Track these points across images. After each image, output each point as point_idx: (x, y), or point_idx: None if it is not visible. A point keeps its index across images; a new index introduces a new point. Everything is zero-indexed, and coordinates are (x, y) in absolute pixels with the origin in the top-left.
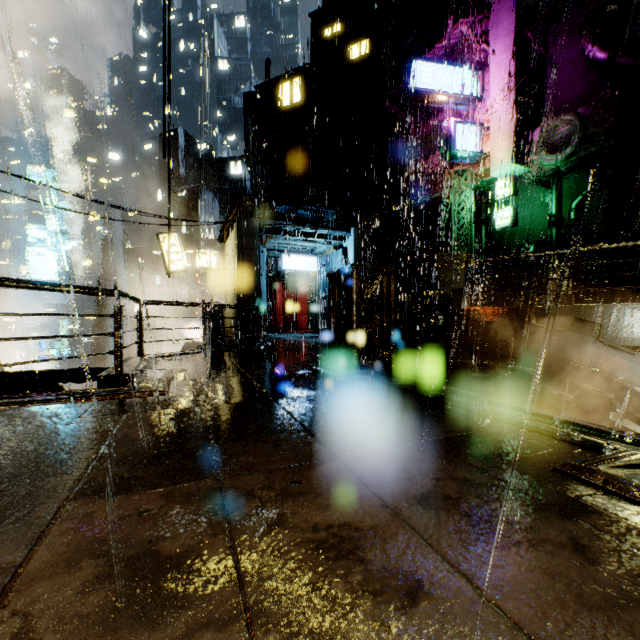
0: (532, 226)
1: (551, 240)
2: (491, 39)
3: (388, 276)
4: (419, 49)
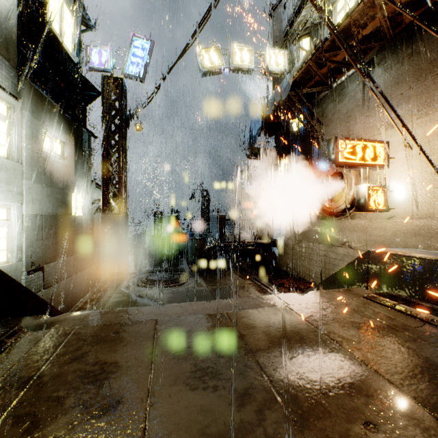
0: None
1: None
2: None
3: None
4: None
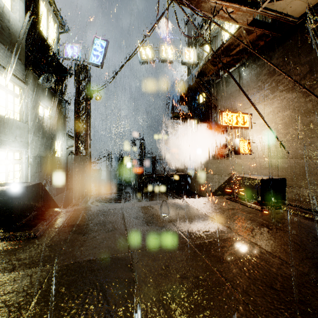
0: None
1: None
2: None
3: None
4: None
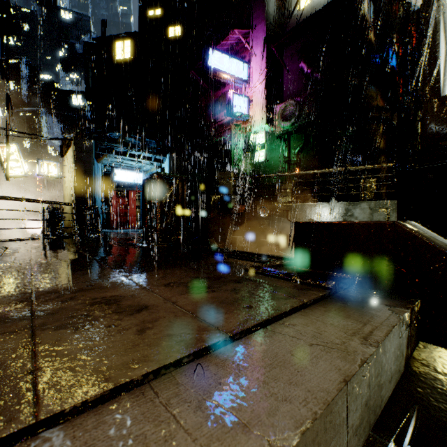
0: (276, 163)
1: (285, 171)
2: (254, 46)
3: (182, 182)
4: (213, 41)
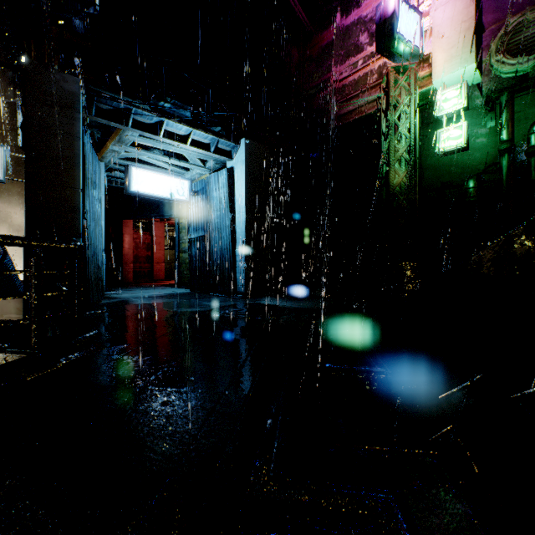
0: (460, 159)
1: (501, 172)
2: None
3: None
4: None
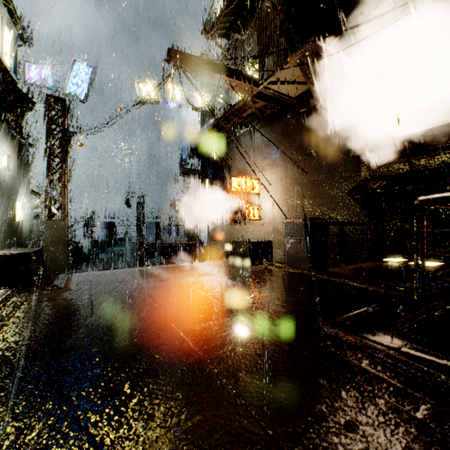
0: None
1: None
2: None
3: None
4: None
